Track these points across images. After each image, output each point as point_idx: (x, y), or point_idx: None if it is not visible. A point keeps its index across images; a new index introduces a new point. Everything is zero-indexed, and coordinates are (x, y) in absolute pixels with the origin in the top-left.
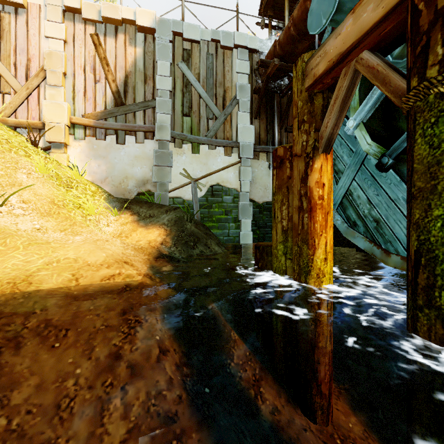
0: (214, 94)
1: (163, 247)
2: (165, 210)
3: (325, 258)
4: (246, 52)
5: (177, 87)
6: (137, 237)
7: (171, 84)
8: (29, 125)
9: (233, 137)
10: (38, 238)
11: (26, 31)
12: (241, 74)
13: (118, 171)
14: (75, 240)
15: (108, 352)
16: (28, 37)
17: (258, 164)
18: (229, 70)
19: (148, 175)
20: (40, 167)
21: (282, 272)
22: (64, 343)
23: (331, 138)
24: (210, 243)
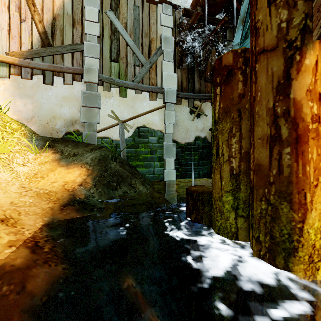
0: (140, 43)
1: (81, 188)
2: (90, 149)
3: None
4: (170, 7)
5: (105, 34)
6: (54, 177)
7: (99, 29)
8: None
9: (158, 83)
10: None
11: None
12: (165, 27)
13: (45, 110)
14: None
15: None
16: None
17: (180, 109)
18: (155, 22)
19: (77, 116)
20: None
21: (231, 235)
22: None
23: None
24: (135, 182)
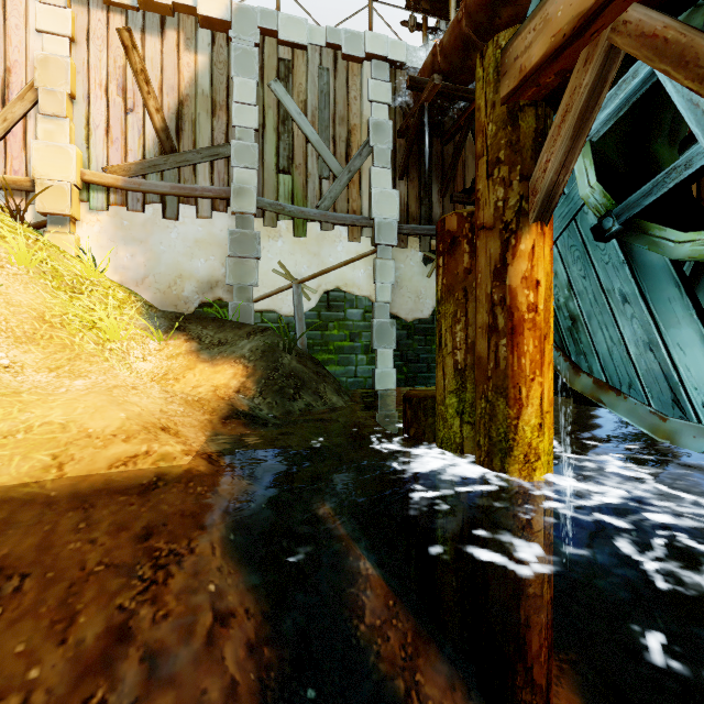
0: (330, 137)
1: (240, 397)
2: (246, 333)
3: (539, 424)
4: (385, 67)
5: (268, 124)
6: (195, 380)
7: (257, 118)
8: (7, 183)
9: (363, 209)
10: (2, 383)
11: (3, 20)
12: (376, 104)
13: (166, 265)
14: (72, 387)
15: (105, 624)
16: (7, 31)
17: (405, 256)
18: (357, 96)
19: (219, 273)
20: (19, 255)
21: (455, 447)
22: (12, 608)
23: (554, 192)
24: (324, 389)
